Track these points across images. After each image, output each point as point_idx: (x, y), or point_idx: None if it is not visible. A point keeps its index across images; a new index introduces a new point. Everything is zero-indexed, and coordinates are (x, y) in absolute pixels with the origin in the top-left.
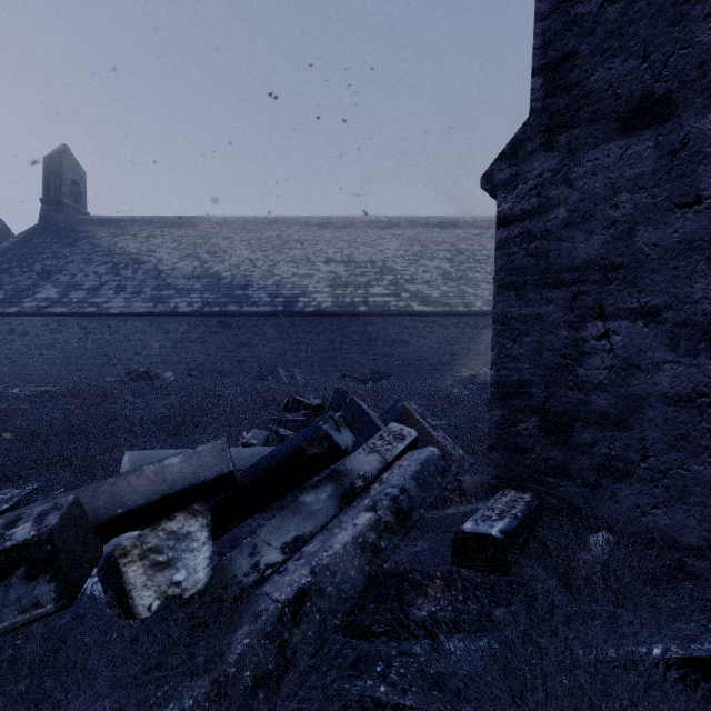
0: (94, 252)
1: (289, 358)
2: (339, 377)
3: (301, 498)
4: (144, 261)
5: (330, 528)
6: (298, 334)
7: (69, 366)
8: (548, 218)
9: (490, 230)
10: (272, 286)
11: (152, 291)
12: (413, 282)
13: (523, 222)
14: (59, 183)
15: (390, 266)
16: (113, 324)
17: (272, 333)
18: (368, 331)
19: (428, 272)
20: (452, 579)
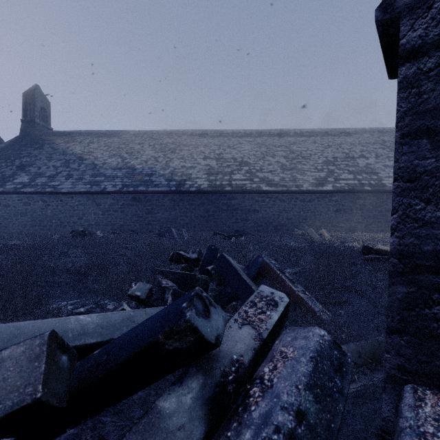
0: (54, 153)
1: (179, 221)
2: (212, 234)
3: (159, 403)
4: (86, 158)
5: None
6: (185, 206)
7: (35, 226)
8: None
9: (311, 138)
10: (168, 174)
11: (90, 178)
12: (261, 171)
13: None
14: (33, 109)
15: (246, 161)
16: (64, 199)
17: (168, 205)
18: (231, 204)
19: (271, 165)
20: None
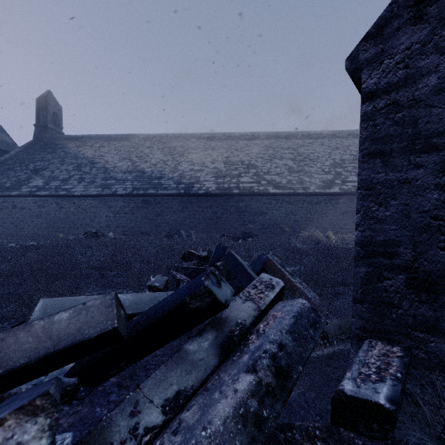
0: (66, 157)
1: (188, 223)
2: (220, 236)
3: (185, 346)
4: (97, 162)
5: (210, 388)
6: (193, 208)
7: (49, 228)
8: (416, 87)
9: (319, 140)
10: (177, 177)
11: (101, 181)
12: (269, 174)
13: (389, 94)
14: (45, 114)
15: (253, 163)
16: (77, 202)
17: (177, 207)
18: (239, 206)
19: (278, 167)
20: (333, 440)
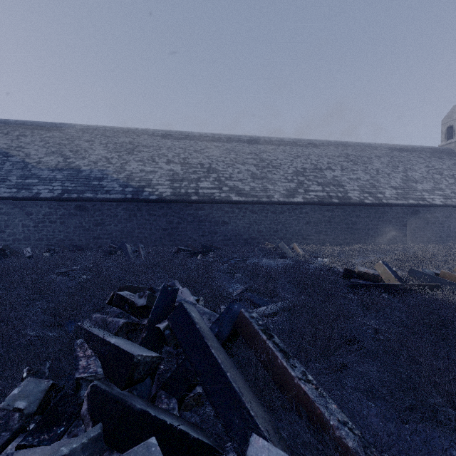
0: None
1: (136, 235)
2: (176, 250)
3: None
4: (13, 155)
5: None
6: (144, 217)
7: None
8: None
9: (281, 147)
10: (123, 178)
11: (17, 179)
12: (231, 180)
13: None
14: None
15: (214, 167)
16: None
17: (123, 215)
18: (198, 214)
19: (241, 173)
20: None
